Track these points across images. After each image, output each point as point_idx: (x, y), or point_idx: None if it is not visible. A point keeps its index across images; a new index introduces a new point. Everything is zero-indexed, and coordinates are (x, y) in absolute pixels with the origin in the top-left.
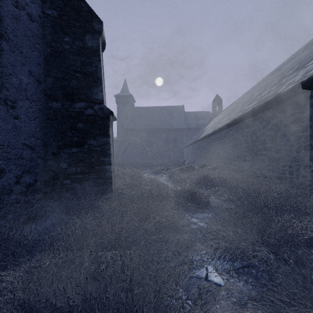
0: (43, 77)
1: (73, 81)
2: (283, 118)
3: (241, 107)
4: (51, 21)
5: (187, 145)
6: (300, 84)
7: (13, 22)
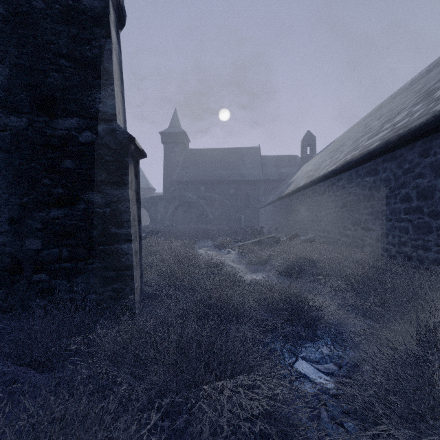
0: None
1: (53, 75)
2: None
3: (352, 144)
4: None
5: (265, 205)
6: None
7: None
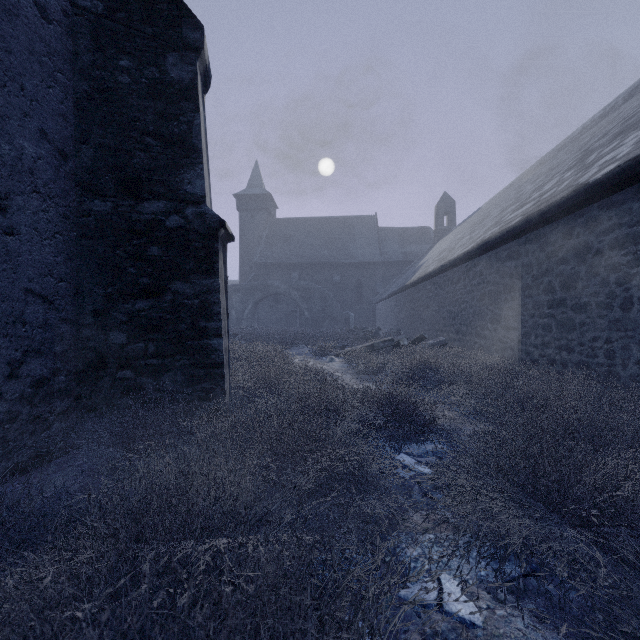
0: (74, 144)
1: (139, 155)
2: (592, 237)
3: (497, 216)
4: (90, 23)
5: (383, 298)
6: (632, 162)
7: (3, 19)
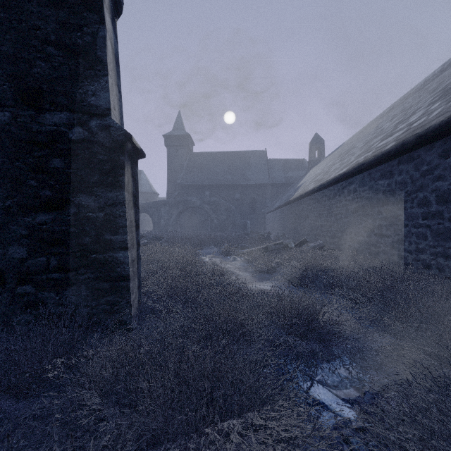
0: None
1: (40, 65)
2: None
3: (364, 146)
4: None
5: (271, 210)
6: None
7: None
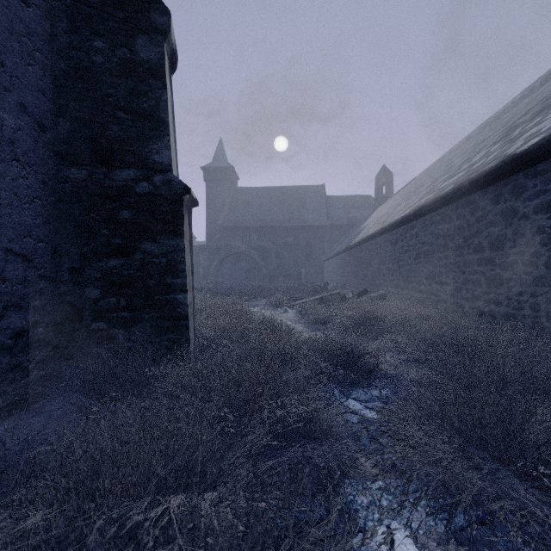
0: (52, 117)
1: (112, 128)
2: (518, 202)
3: (430, 185)
4: (66, 8)
5: (330, 256)
6: None
7: None
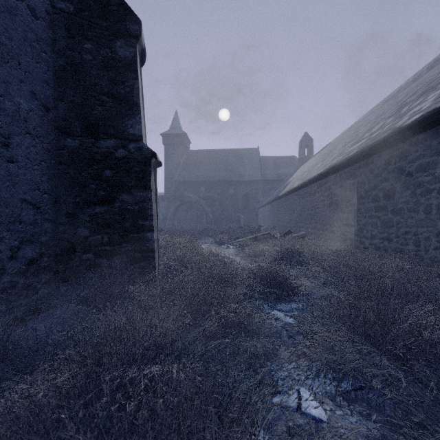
0: (53, 101)
1: (98, 108)
2: (405, 163)
3: (341, 149)
4: (64, 19)
5: (263, 204)
6: (431, 113)
7: (7, 17)
